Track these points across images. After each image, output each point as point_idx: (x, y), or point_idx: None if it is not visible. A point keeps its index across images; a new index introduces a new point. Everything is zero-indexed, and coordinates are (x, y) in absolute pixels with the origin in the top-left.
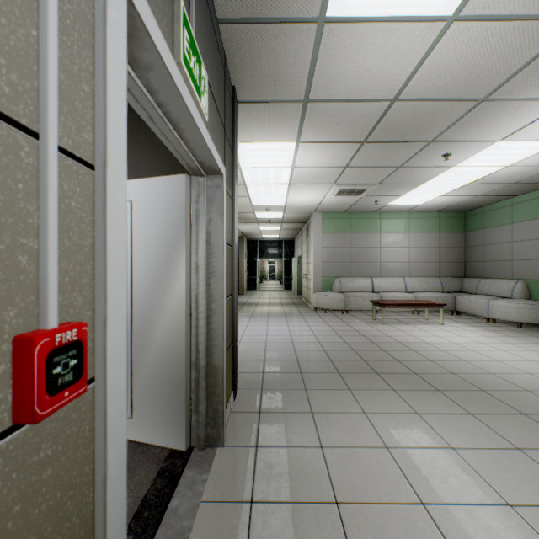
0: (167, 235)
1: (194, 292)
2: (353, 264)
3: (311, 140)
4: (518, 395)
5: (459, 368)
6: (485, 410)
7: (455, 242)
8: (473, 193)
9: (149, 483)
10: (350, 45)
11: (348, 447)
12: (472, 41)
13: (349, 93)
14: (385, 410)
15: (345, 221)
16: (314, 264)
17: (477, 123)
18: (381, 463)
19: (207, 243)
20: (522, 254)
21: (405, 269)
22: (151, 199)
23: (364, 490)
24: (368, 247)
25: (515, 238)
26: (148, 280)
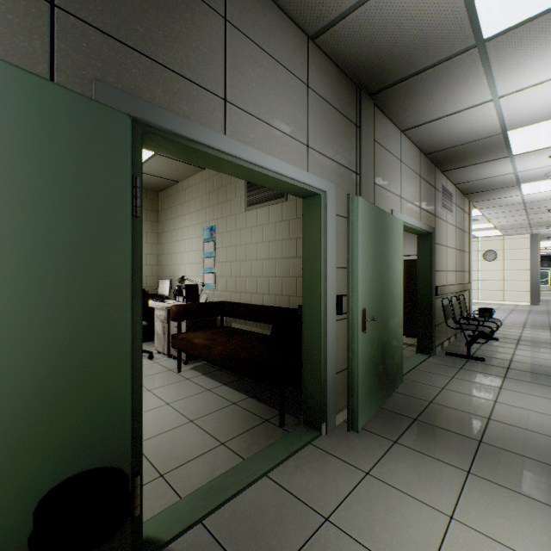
0: None
1: None
2: None
3: None
4: None
5: None
6: None
7: None
8: None
9: None
10: None
11: None
12: None
13: None
14: None
15: None
16: None
17: None
18: None
19: None
20: None
21: None
22: None
23: None
24: None
25: None
26: None
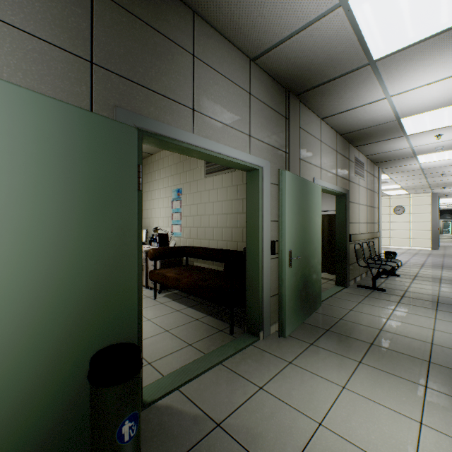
0: None
1: None
2: None
3: None
4: None
5: None
6: None
7: None
8: None
9: None
10: None
11: None
12: None
13: None
14: None
15: None
16: None
17: None
18: None
19: None
20: None
21: None
22: None
23: None
24: None
25: None
26: None
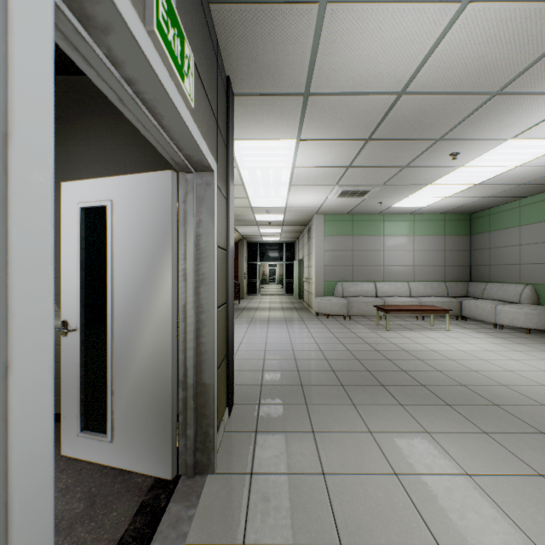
0: (151, 238)
1: (181, 302)
2: (356, 268)
3: (312, 137)
4: (534, 410)
5: (469, 379)
6: (501, 428)
7: (460, 245)
8: (480, 194)
9: (127, 522)
10: (355, 30)
11: (353, 474)
12: (489, 26)
13: (353, 85)
14: (392, 429)
15: (348, 224)
16: (316, 267)
17: (488, 119)
18: (390, 494)
19: (196, 248)
20: (530, 258)
21: (409, 272)
22: (133, 198)
23: (372, 529)
24: (371, 250)
25: (523, 241)
26: (131, 289)
